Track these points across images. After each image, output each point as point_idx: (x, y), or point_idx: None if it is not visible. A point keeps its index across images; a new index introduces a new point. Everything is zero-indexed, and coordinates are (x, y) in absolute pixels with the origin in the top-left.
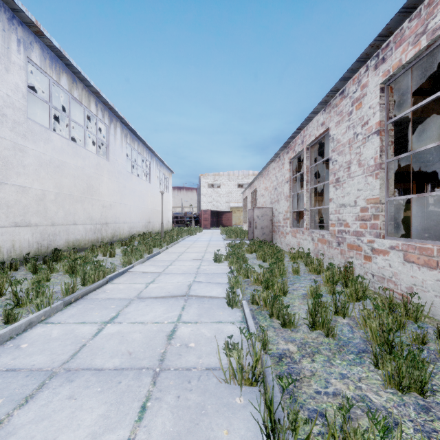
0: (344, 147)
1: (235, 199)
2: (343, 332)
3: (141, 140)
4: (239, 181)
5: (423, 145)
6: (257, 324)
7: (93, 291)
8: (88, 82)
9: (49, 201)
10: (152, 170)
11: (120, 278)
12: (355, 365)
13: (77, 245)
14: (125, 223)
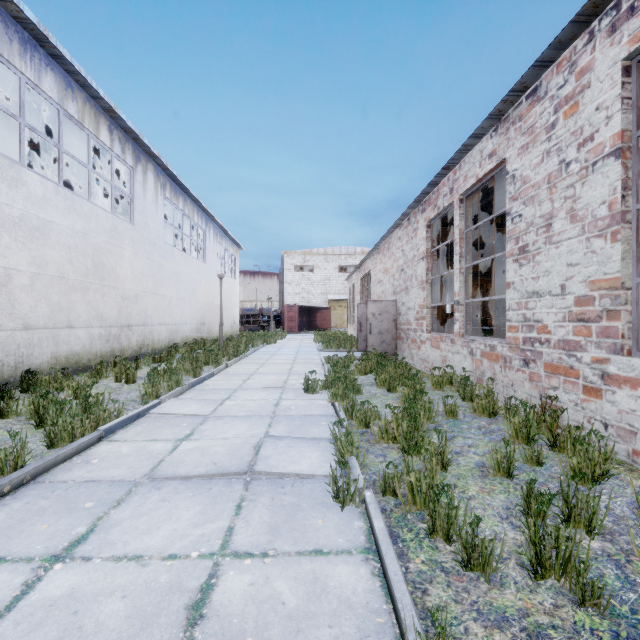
0: (538, 189)
1: (335, 289)
2: (609, 584)
3: (190, 195)
4: (341, 263)
5: None
6: (404, 560)
7: (64, 461)
8: (94, 91)
9: (18, 287)
10: (207, 242)
11: (130, 427)
12: None
13: (74, 363)
14: (162, 324)
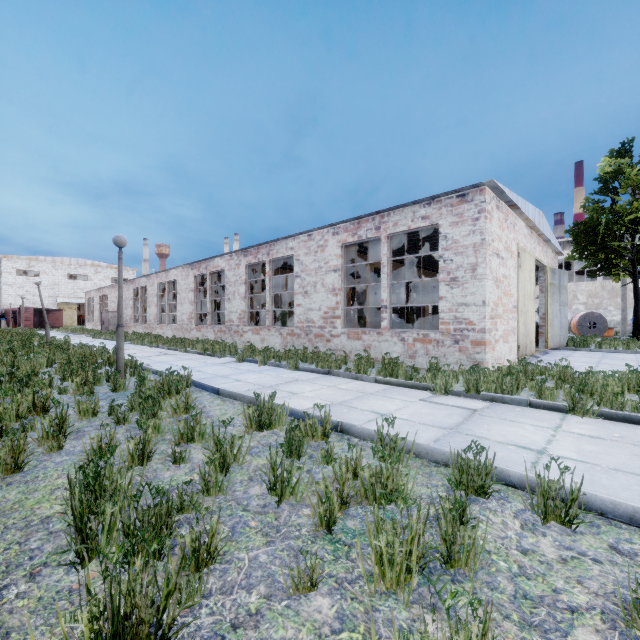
0: (151, 295)
1: (65, 293)
2: None
3: None
4: (71, 271)
5: None
6: None
7: None
8: None
9: None
10: None
11: None
12: None
13: None
14: None
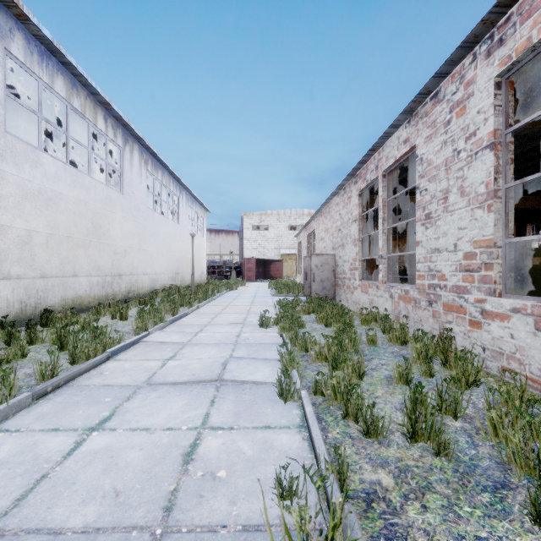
0: (439, 170)
1: (286, 245)
2: (460, 445)
3: (167, 168)
4: (291, 222)
5: (533, 172)
6: (325, 432)
7: (84, 372)
8: (93, 89)
9: (37, 244)
10: (181, 207)
11: (128, 351)
12: (498, 517)
13: (78, 304)
14: (145, 274)
